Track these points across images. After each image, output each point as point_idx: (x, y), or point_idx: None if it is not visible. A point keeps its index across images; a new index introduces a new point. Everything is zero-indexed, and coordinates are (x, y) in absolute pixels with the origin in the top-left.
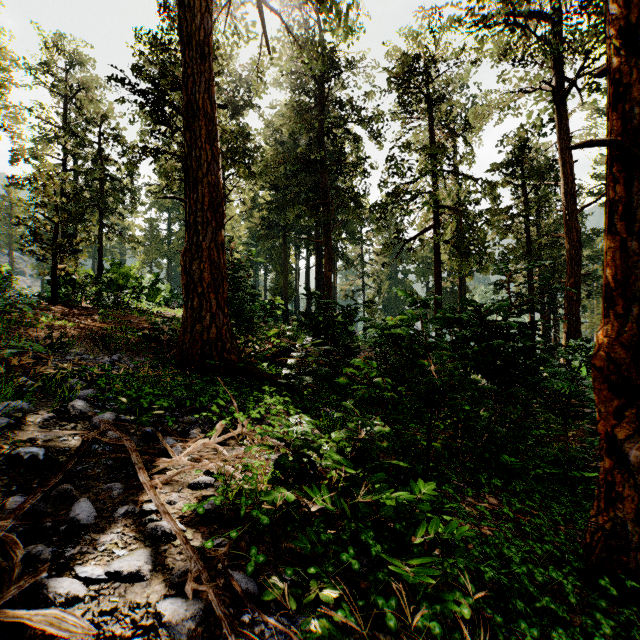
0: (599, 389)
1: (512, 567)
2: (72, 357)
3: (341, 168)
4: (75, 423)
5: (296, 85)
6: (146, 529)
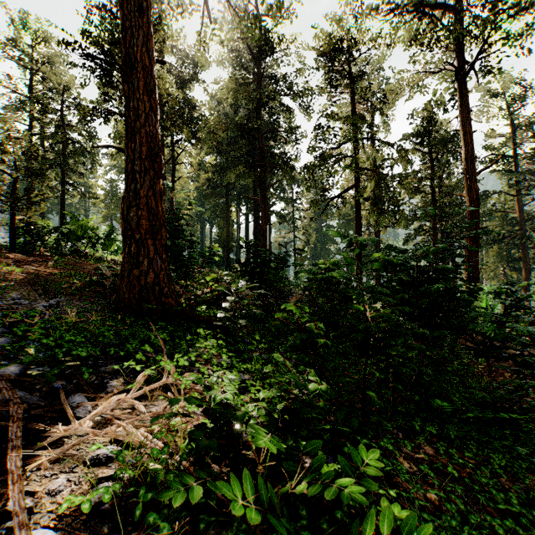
0: None
1: None
2: (6, 302)
3: (275, 136)
4: None
5: (236, 63)
6: None
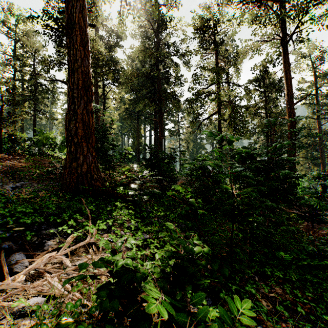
0: None
1: None
2: None
3: (168, 81)
4: None
5: (143, 35)
6: None
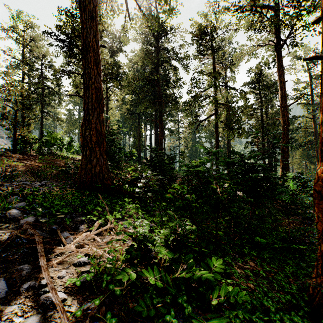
0: (318, 204)
1: (270, 314)
2: (18, 183)
3: (167, 83)
4: (9, 224)
5: (144, 40)
6: (39, 299)
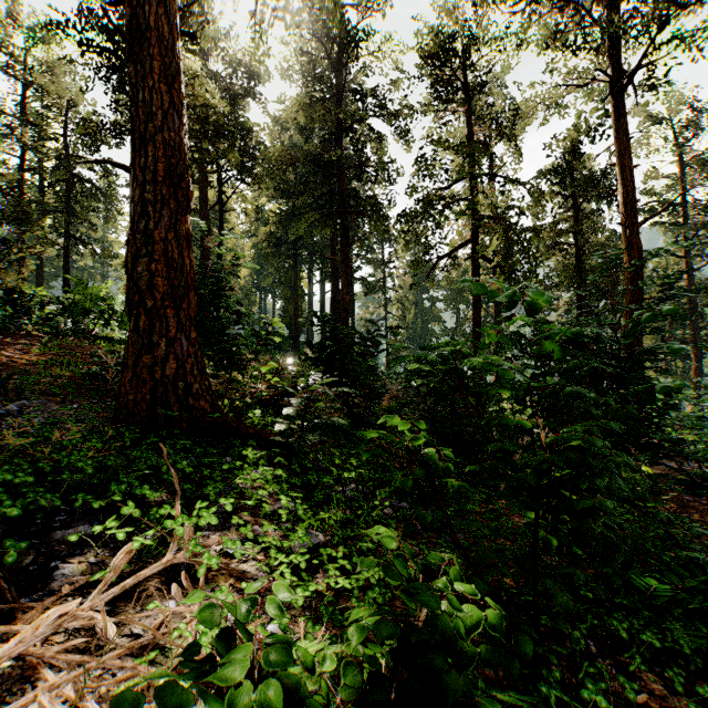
0: None
1: None
2: None
3: (361, 173)
4: None
5: (307, 71)
6: None
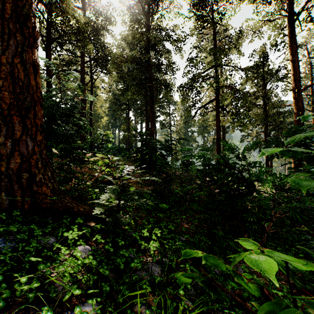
0: None
1: None
2: None
3: (160, 68)
4: None
5: (133, 17)
6: None
